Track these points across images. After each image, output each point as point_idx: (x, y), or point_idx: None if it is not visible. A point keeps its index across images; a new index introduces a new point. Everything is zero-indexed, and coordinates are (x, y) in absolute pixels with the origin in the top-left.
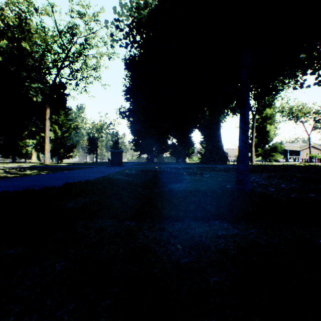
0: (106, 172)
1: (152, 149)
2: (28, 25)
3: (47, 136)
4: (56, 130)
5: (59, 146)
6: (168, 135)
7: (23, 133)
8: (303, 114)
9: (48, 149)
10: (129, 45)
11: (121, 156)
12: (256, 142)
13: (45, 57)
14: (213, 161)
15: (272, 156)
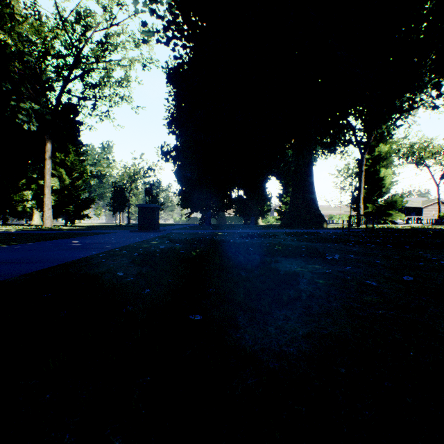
0: (106, 246)
1: (208, 205)
2: (13, 9)
3: (47, 184)
4: (63, 175)
5: (67, 200)
6: (233, 184)
7: (18, 182)
8: (428, 154)
9: (49, 205)
10: (171, 40)
11: (156, 214)
12: (364, 195)
13: (44, 62)
14: (302, 222)
15: (387, 216)
